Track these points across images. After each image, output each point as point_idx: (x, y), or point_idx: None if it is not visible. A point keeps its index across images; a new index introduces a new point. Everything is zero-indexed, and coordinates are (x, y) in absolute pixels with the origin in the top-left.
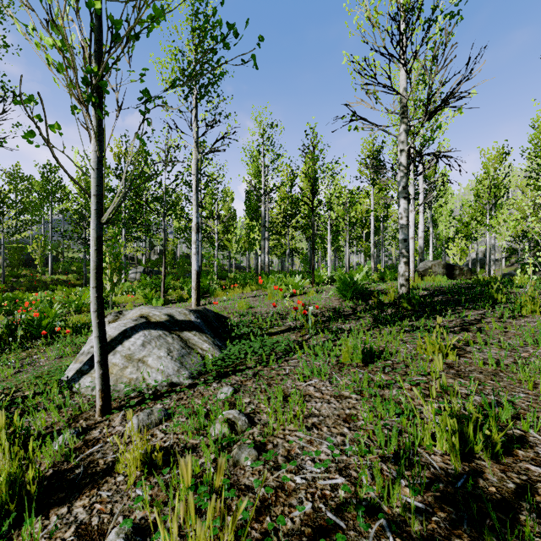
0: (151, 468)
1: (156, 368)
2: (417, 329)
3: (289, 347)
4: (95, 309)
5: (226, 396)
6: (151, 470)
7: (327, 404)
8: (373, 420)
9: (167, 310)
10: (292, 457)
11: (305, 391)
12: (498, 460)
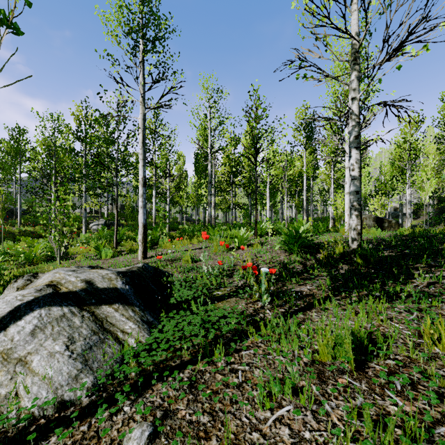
0: None
1: (42, 374)
2: (392, 296)
3: (239, 324)
4: None
5: None
6: None
7: None
8: None
9: (88, 274)
10: None
11: (276, 444)
12: None
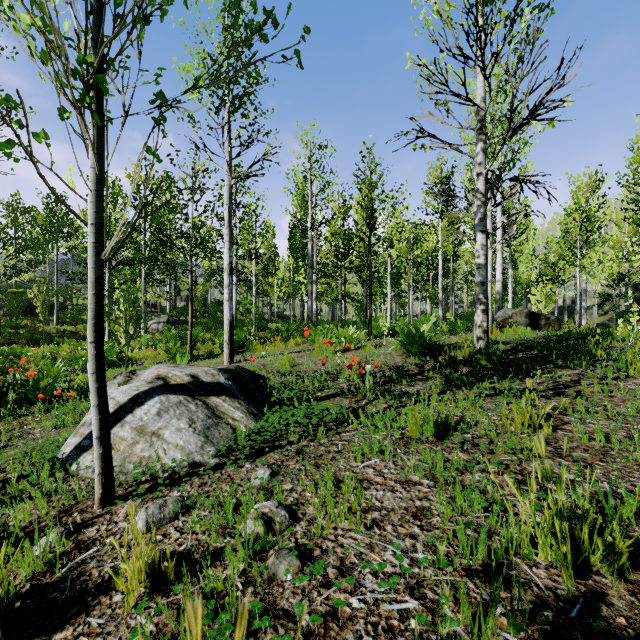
0: (160, 583)
1: (175, 443)
2: (500, 393)
3: (342, 416)
4: (94, 371)
5: (261, 480)
6: (160, 586)
7: (391, 493)
8: (451, 516)
9: (191, 370)
10: (346, 569)
11: (363, 475)
12: (623, 576)
